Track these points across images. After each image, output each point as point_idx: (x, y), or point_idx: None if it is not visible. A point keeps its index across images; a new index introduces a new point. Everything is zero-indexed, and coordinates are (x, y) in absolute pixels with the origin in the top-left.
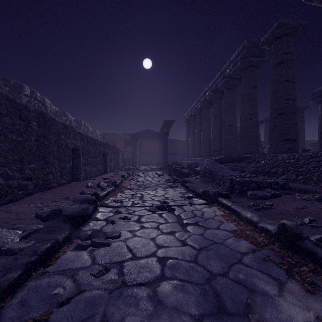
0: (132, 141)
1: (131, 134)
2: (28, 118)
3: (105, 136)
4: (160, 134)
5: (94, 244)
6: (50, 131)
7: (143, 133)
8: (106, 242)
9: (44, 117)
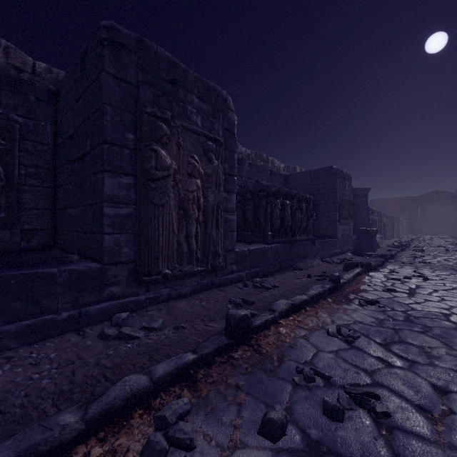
0: (409, 206)
1: (410, 199)
2: (378, 215)
3: (373, 202)
4: (455, 195)
5: (417, 247)
6: (381, 217)
7: (427, 196)
8: (420, 247)
9: (380, 213)
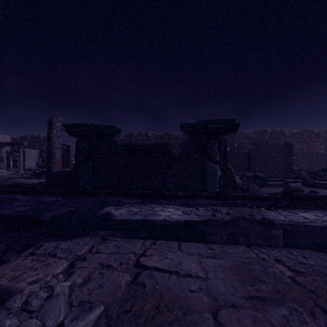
0: None
1: None
2: (312, 155)
3: None
4: None
5: None
6: (321, 156)
7: None
8: None
9: (318, 153)
